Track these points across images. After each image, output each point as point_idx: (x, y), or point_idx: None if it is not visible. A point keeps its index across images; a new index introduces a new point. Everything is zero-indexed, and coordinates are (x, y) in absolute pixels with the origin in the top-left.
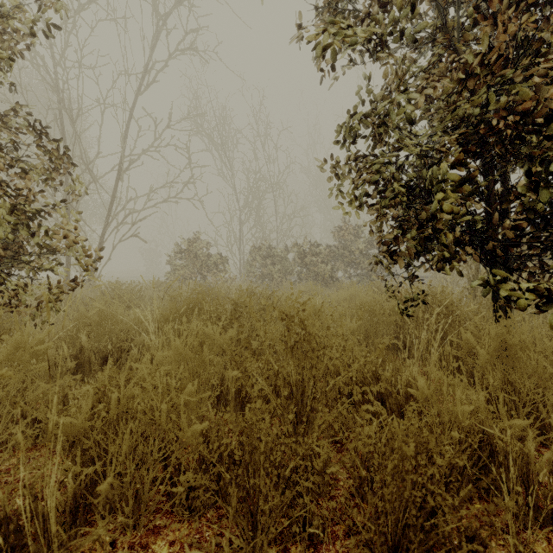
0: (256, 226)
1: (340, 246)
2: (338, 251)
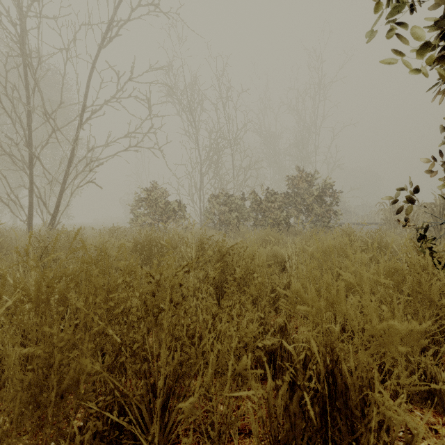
0: (214, 178)
1: (293, 194)
2: (292, 199)
